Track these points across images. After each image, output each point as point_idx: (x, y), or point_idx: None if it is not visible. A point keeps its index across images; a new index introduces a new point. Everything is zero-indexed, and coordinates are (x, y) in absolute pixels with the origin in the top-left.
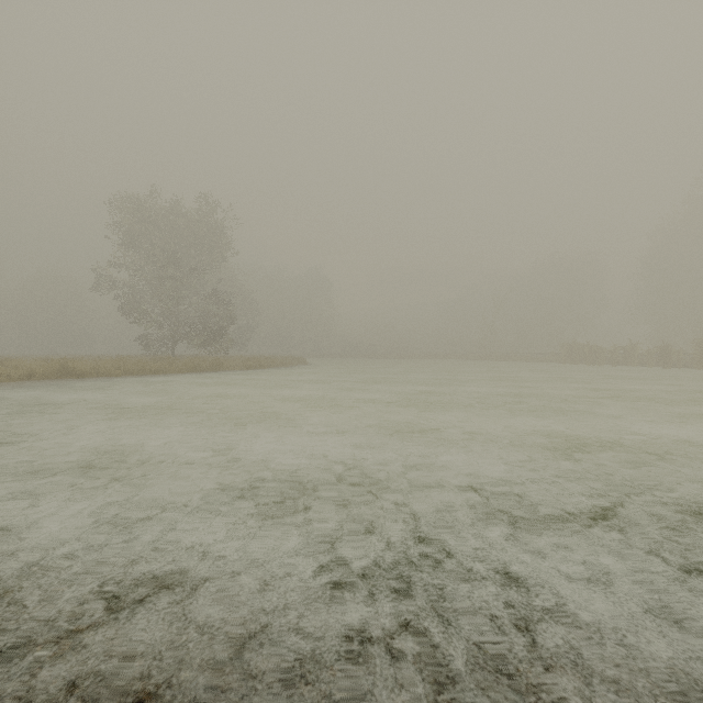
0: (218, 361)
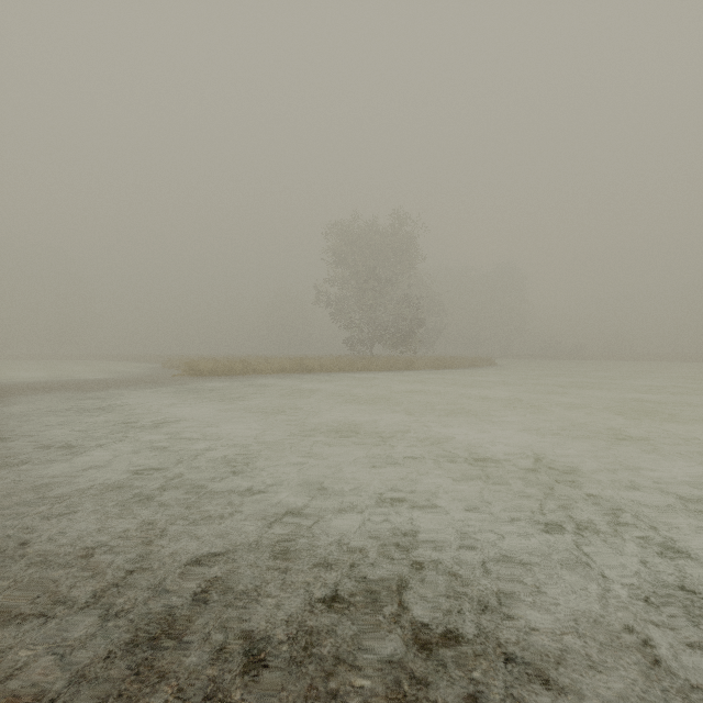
0: (410, 361)
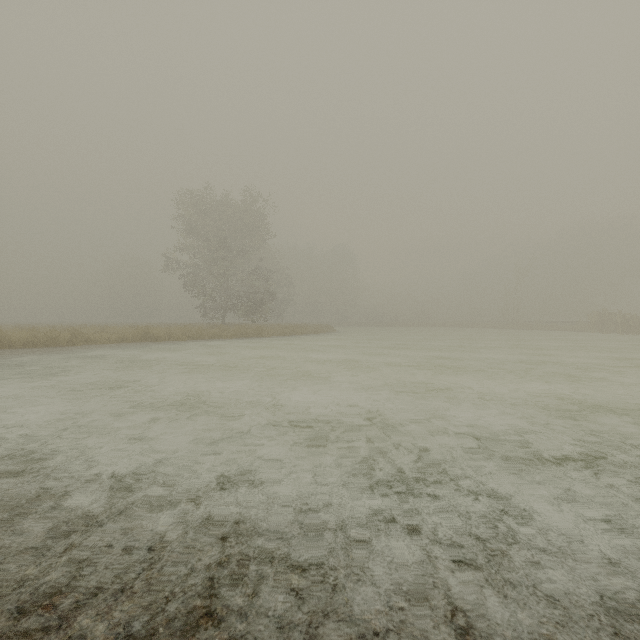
0: (260, 329)
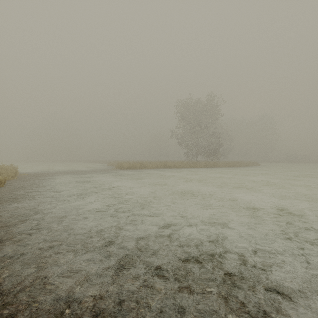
0: (215, 163)
